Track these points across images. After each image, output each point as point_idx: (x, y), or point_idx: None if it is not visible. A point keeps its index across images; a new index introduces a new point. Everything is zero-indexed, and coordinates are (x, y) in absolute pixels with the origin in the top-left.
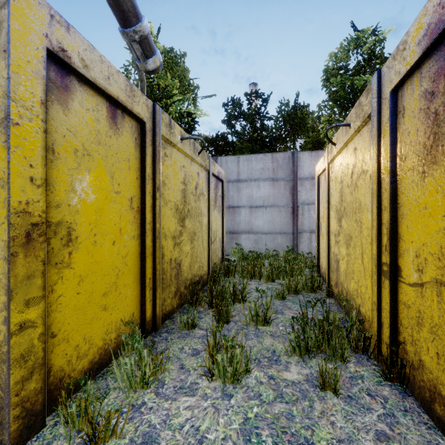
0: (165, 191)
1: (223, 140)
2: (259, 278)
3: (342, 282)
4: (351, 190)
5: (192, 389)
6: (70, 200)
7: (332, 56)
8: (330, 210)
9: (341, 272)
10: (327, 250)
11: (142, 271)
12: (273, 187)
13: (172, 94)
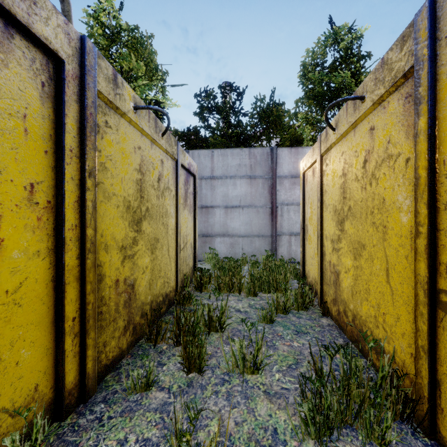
0: (105, 179)
1: (195, 134)
2: (238, 291)
3: (345, 301)
4: (363, 184)
5: None
6: None
7: (310, 51)
8: (324, 210)
9: (344, 287)
10: (320, 258)
11: (57, 309)
12: (251, 185)
13: (136, 76)
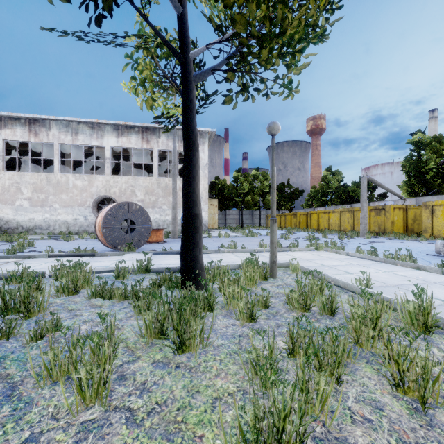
0: (408, 217)
1: None
2: None
3: None
4: None
5: None
6: (395, 219)
7: None
8: None
9: None
10: None
11: (403, 228)
12: None
13: (427, 169)
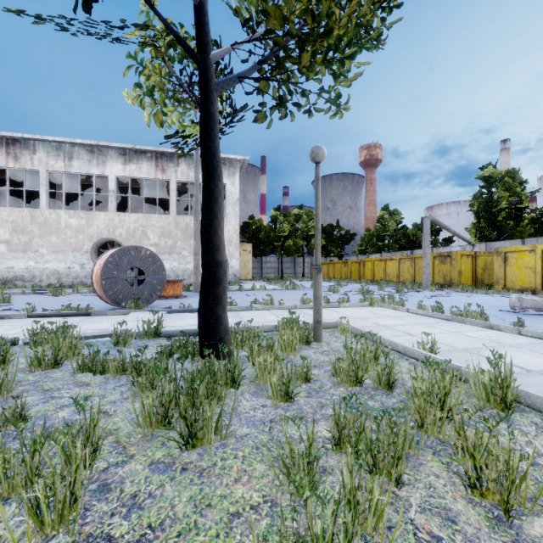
0: (478, 265)
1: None
2: None
3: None
4: None
5: None
6: (462, 269)
7: None
8: None
9: None
10: None
11: (472, 279)
12: None
13: (499, 210)
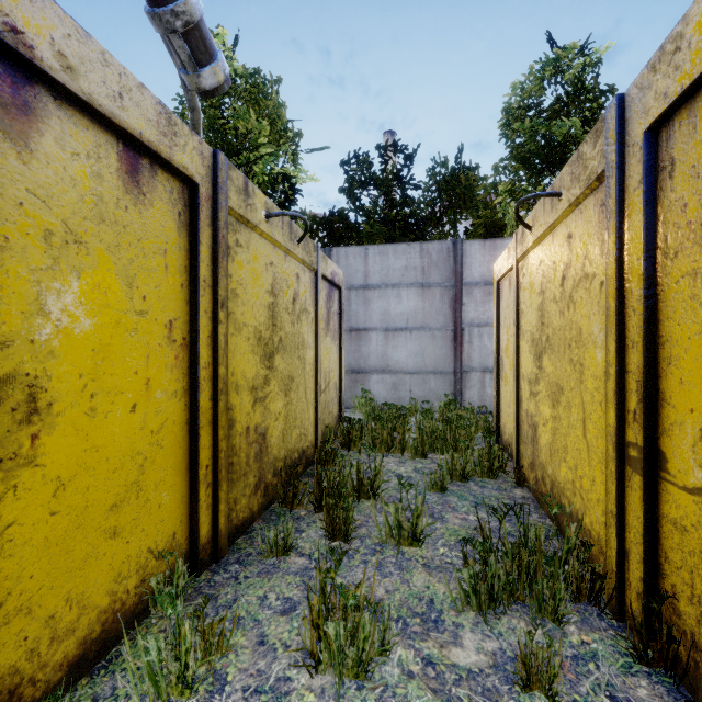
0: (236, 308)
1: (341, 221)
2: (400, 451)
3: (543, 464)
4: (561, 308)
5: (280, 693)
6: (35, 331)
7: (517, 88)
8: (520, 338)
9: (542, 446)
10: (516, 406)
11: (192, 454)
12: (423, 297)
13: (258, 144)
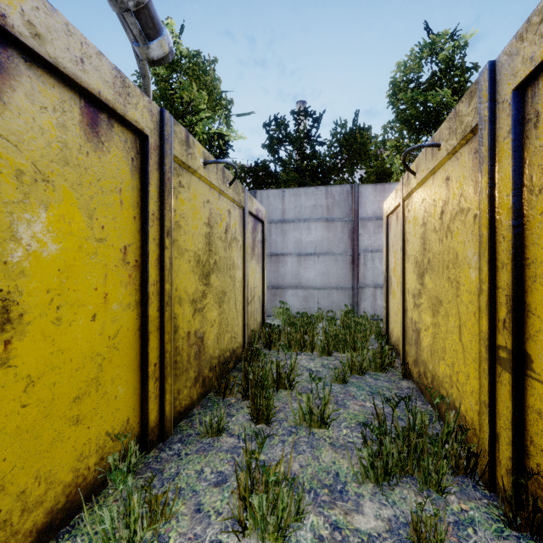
0: (179, 236)
1: (264, 170)
2: (310, 350)
3: (425, 361)
4: (440, 236)
5: None
6: (8, 254)
7: (401, 65)
8: (406, 261)
9: (424, 347)
10: (402, 315)
11: (142, 355)
12: (328, 229)
13: (198, 110)
